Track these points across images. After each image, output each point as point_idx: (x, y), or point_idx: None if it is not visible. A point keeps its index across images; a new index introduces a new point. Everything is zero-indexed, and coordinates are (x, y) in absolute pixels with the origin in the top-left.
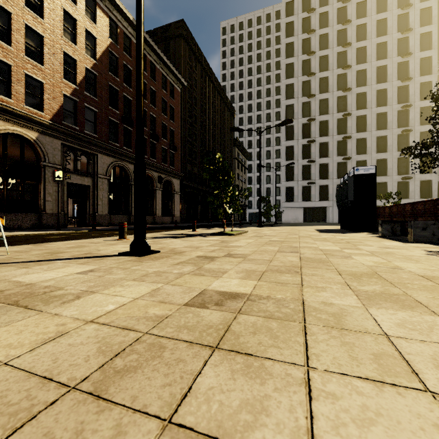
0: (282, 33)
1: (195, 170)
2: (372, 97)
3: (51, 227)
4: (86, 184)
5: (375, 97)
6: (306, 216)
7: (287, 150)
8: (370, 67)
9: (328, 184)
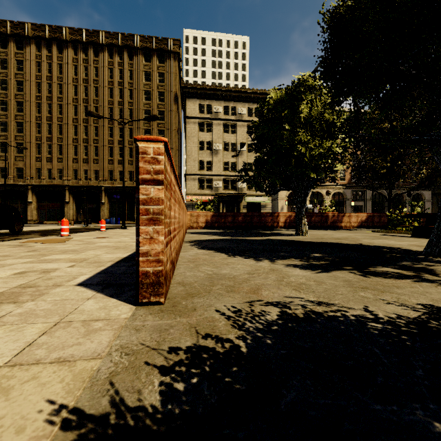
0: None
1: None
2: None
3: None
4: (361, 204)
5: None
6: None
7: None
8: None
9: None
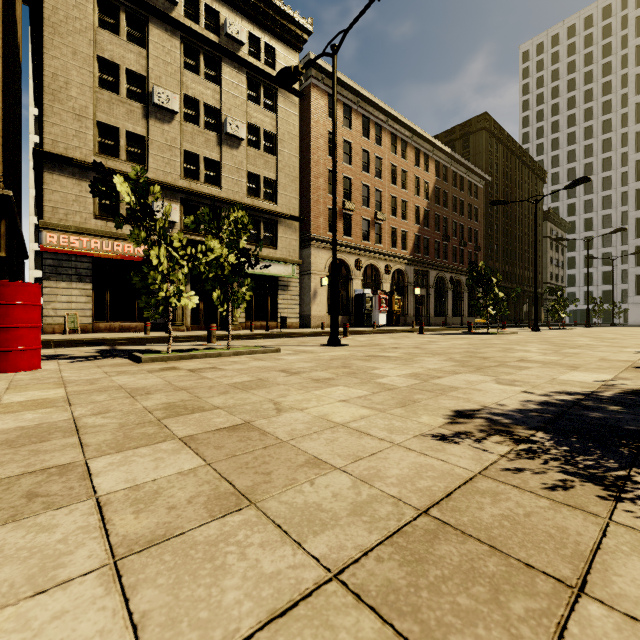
0: (630, 61)
1: (496, 265)
2: None
3: (410, 325)
4: (423, 294)
5: None
6: None
7: (637, 223)
8: None
9: None
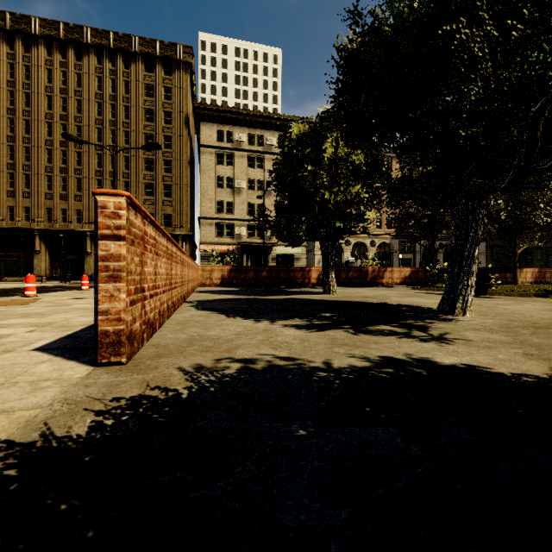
0: None
1: None
2: None
3: None
4: (410, 257)
5: None
6: None
7: None
8: None
9: None
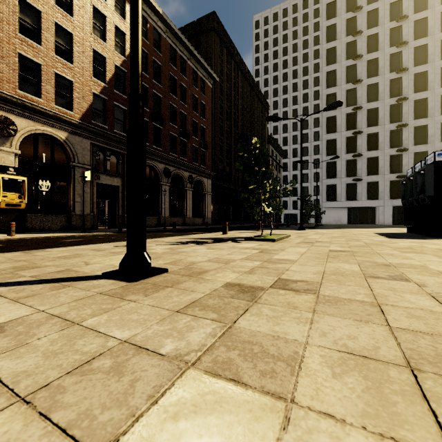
0: (323, 15)
1: (227, 169)
2: (435, 76)
3: (81, 228)
4: (116, 184)
5: (439, 76)
6: (350, 217)
7: (328, 144)
8: (432, 41)
9: (378, 180)
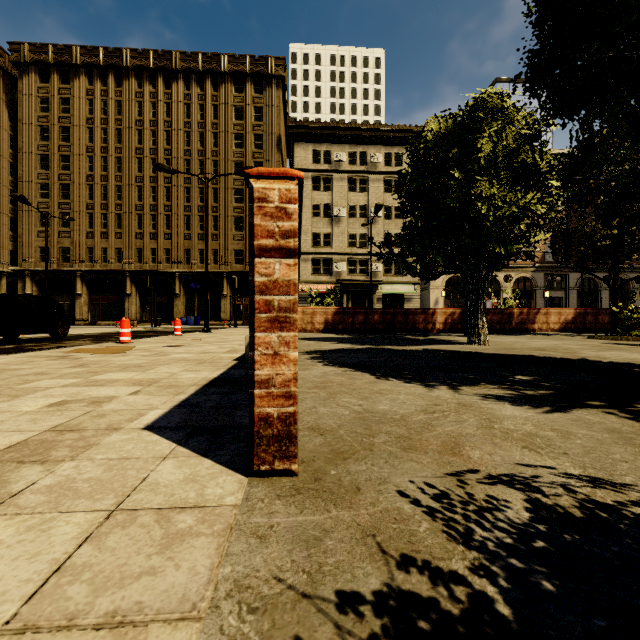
0: None
1: None
2: None
3: None
4: (560, 296)
5: None
6: None
7: None
8: None
9: None
